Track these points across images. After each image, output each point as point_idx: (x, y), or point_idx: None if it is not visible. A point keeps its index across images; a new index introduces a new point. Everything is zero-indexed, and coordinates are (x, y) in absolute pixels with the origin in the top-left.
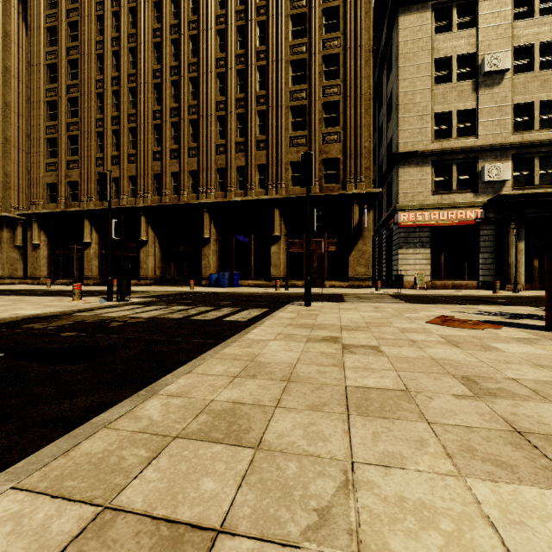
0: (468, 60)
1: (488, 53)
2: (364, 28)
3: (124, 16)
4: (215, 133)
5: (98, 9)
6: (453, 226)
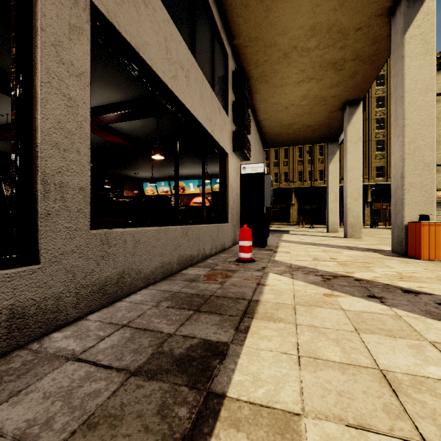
0: None
1: None
2: None
3: None
4: None
5: None
6: None
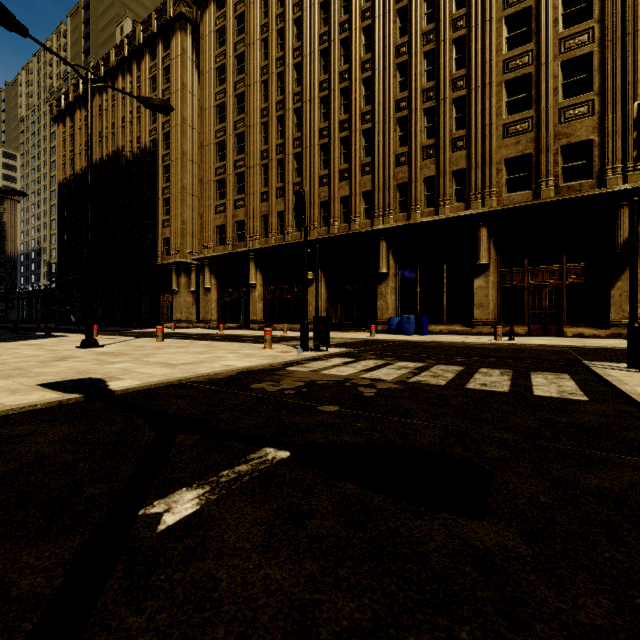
0: None
1: None
2: None
3: (289, 31)
4: (394, 140)
5: (263, 33)
6: None
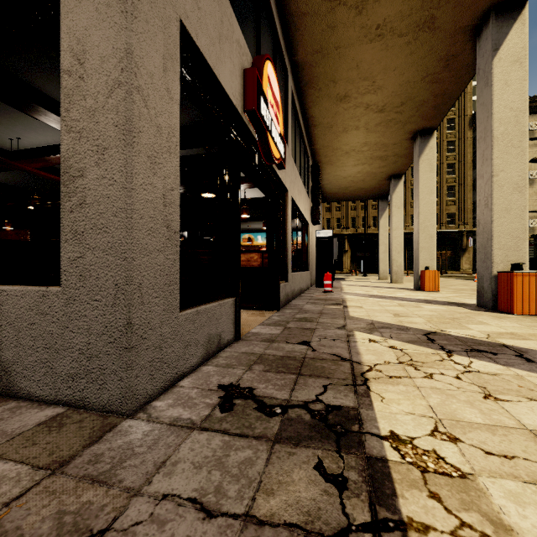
0: None
1: (530, 169)
2: (468, 152)
3: None
4: None
5: None
6: None
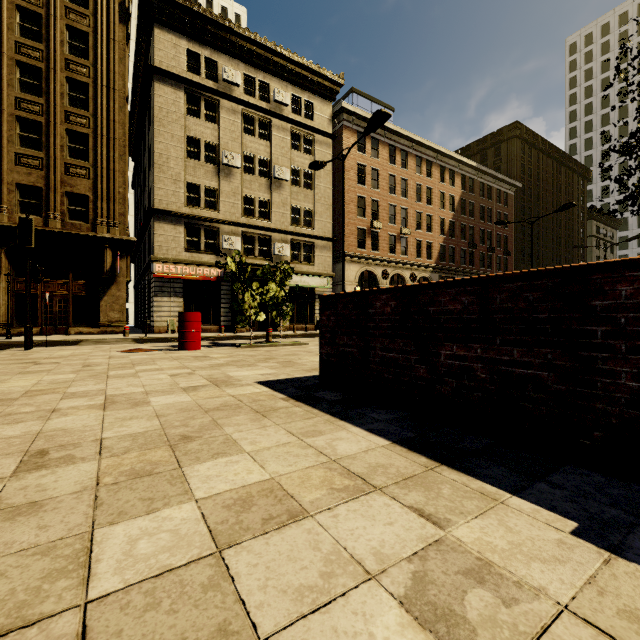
0: (213, 148)
1: (227, 149)
2: (118, 73)
3: None
4: None
5: None
6: (202, 280)
